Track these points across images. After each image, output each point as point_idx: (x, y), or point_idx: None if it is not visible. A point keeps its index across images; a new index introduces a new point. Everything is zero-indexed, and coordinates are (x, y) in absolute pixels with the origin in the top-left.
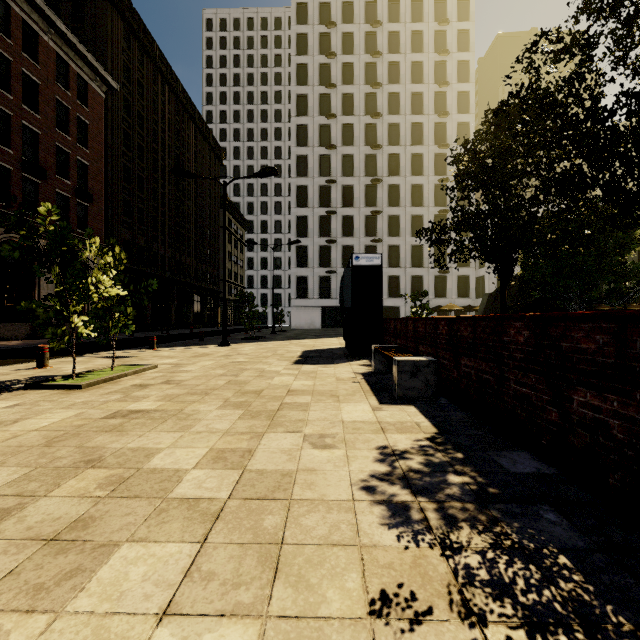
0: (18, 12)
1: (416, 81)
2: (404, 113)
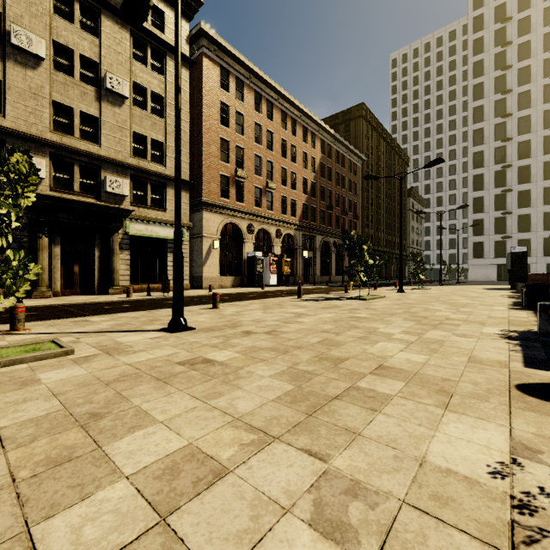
0: (340, 152)
1: None
2: None
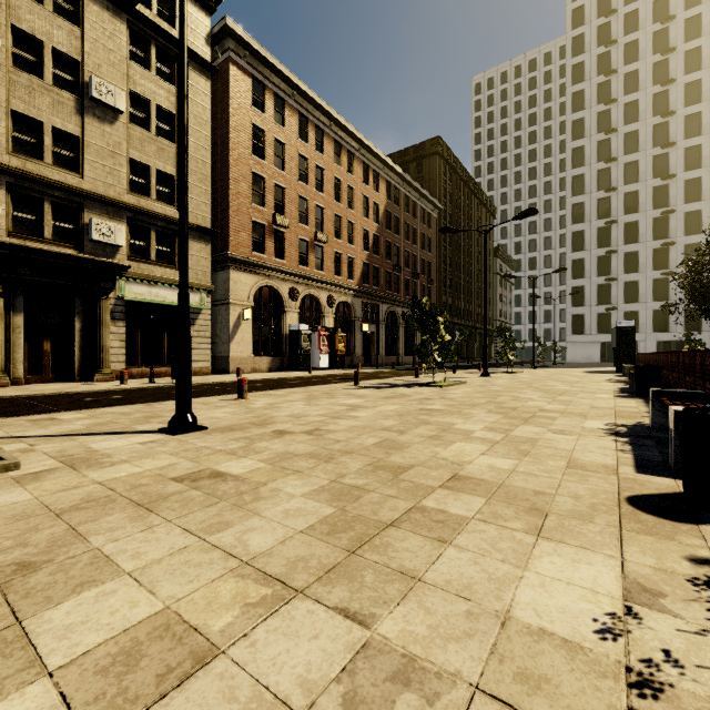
0: (411, 198)
1: None
2: (707, 132)
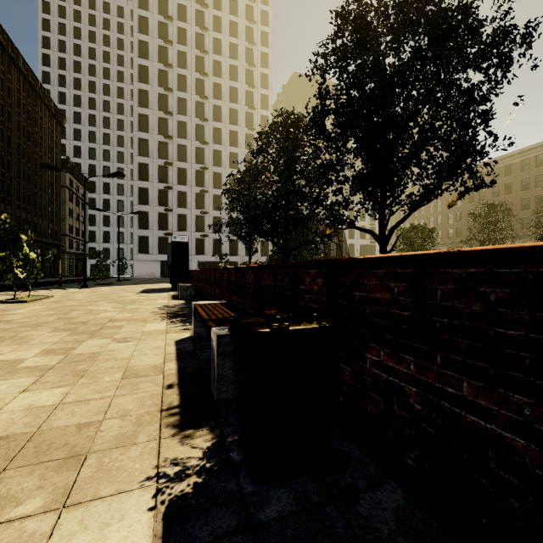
0: None
1: (233, 101)
2: (225, 122)
